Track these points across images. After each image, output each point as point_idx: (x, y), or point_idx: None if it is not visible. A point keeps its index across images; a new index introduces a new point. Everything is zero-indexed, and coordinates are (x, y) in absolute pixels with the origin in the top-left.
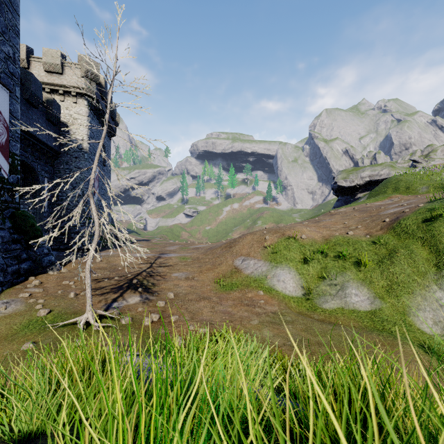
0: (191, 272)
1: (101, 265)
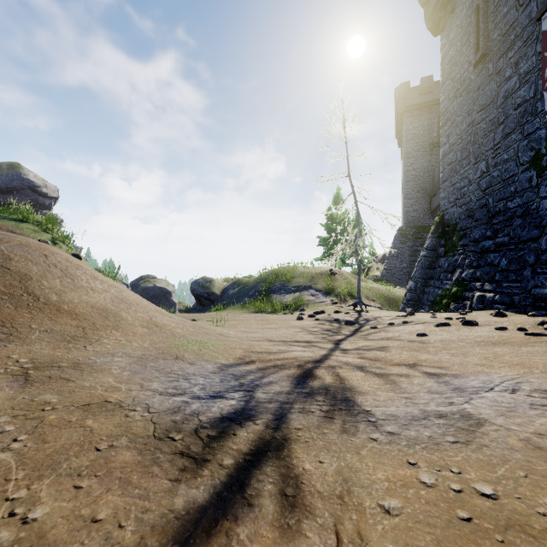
0: (239, 331)
1: (511, 338)
